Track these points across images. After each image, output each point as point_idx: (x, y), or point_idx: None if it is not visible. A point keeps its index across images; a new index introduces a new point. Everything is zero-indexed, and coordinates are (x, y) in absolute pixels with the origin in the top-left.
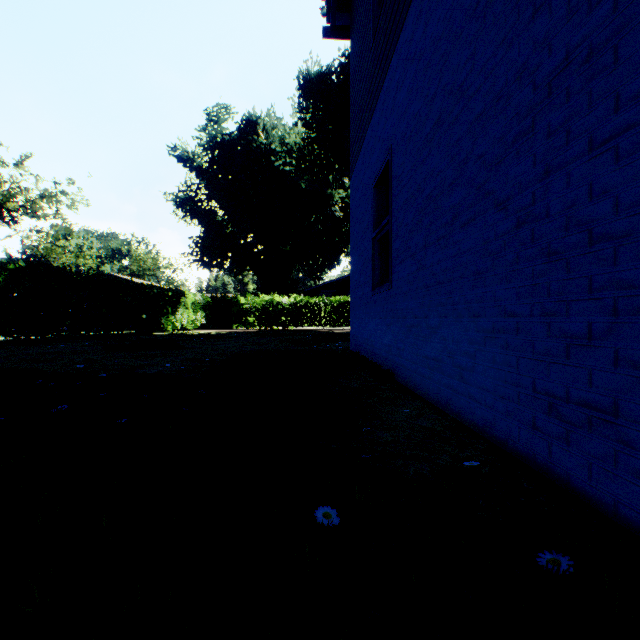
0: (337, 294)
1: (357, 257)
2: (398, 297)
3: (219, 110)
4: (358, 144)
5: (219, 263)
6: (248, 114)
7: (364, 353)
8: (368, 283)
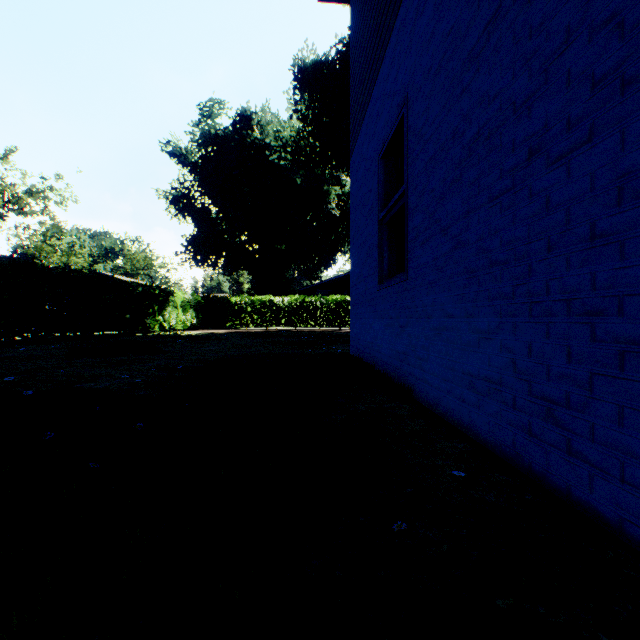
0: (333, 293)
1: (359, 247)
2: (418, 290)
3: (213, 105)
4: (360, 115)
5: (213, 262)
6: (242, 109)
7: (368, 359)
8: (373, 276)
